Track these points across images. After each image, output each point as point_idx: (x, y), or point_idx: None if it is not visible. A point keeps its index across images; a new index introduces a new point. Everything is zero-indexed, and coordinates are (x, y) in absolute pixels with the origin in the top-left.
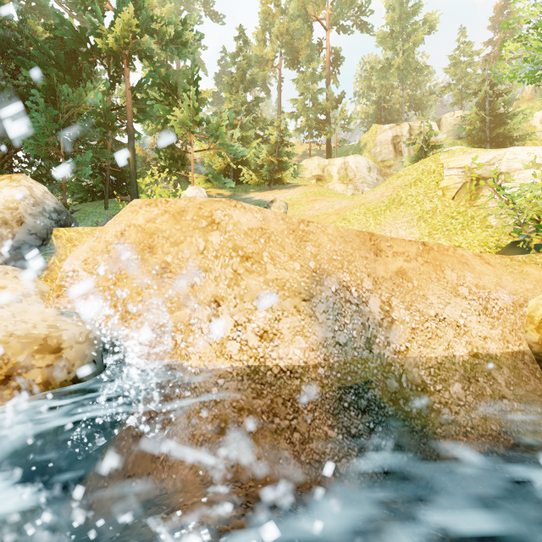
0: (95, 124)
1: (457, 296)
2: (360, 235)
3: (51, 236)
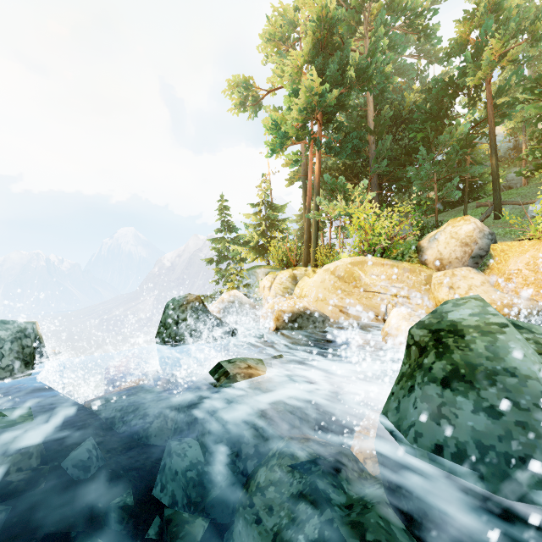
0: (459, 148)
1: None
2: None
3: (489, 249)
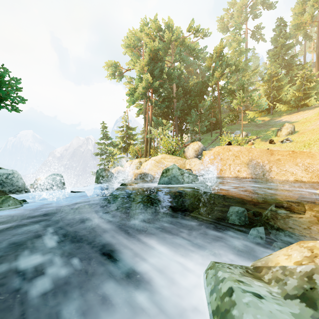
0: (208, 109)
1: (296, 166)
2: (266, 150)
3: (202, 153)
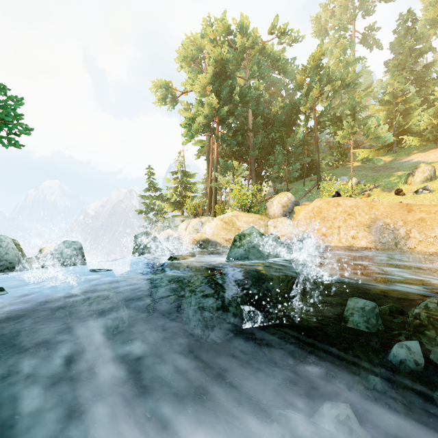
0: (299, 146)
1: None
2: (400, 204)
3: (294, 209)
